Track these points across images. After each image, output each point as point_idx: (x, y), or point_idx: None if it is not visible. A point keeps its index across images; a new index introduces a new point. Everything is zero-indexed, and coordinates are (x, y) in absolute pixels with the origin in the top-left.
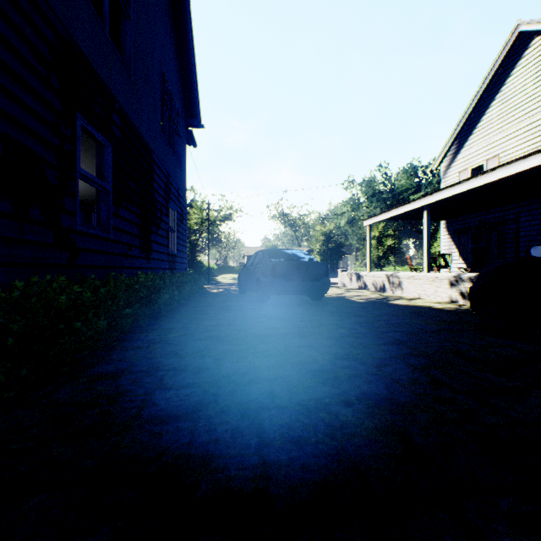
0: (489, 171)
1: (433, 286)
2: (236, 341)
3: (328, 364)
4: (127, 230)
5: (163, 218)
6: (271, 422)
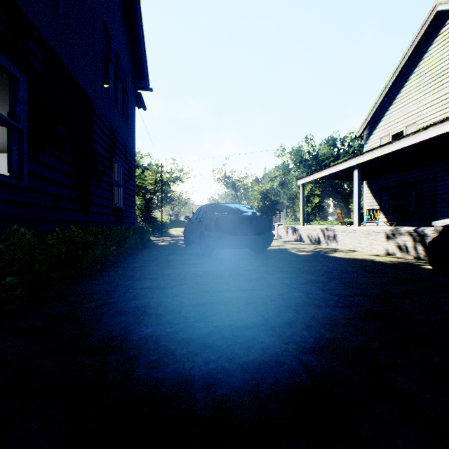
0: (421, 130)
1: (368, 239)
2: (166, 316)
3: (298, 369)
4: (53, 179)
5: (106, 171)
6: None
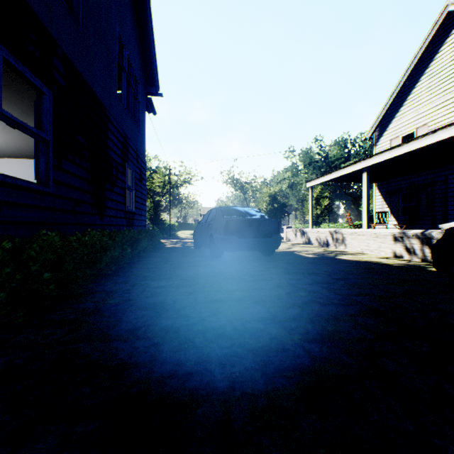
0: (429, 133)
1: (376, 242)
2: (183, 311)
3: (301, 354)
4: (73, 185)
5: (120, 176)
6: None
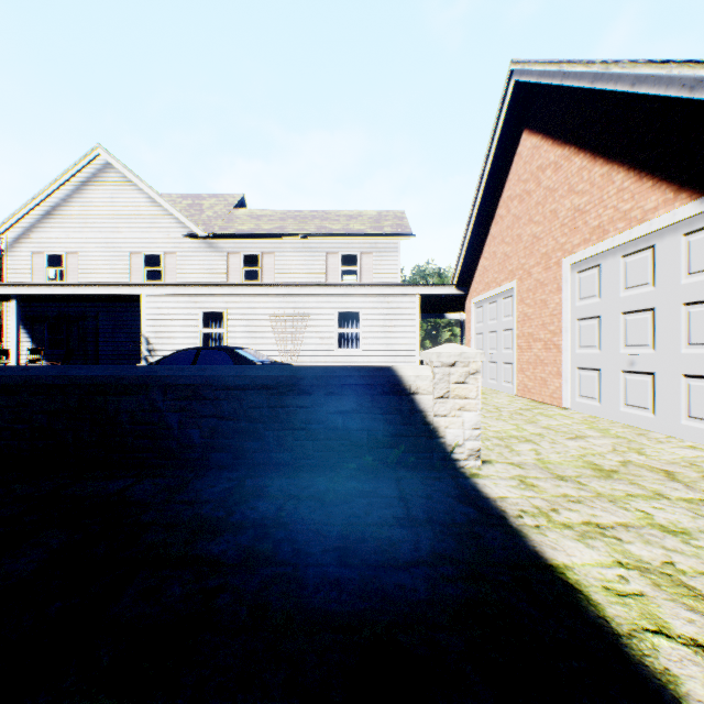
0: (94, 285)
1: None
2: None
3: None
4: None
5: None
6: None
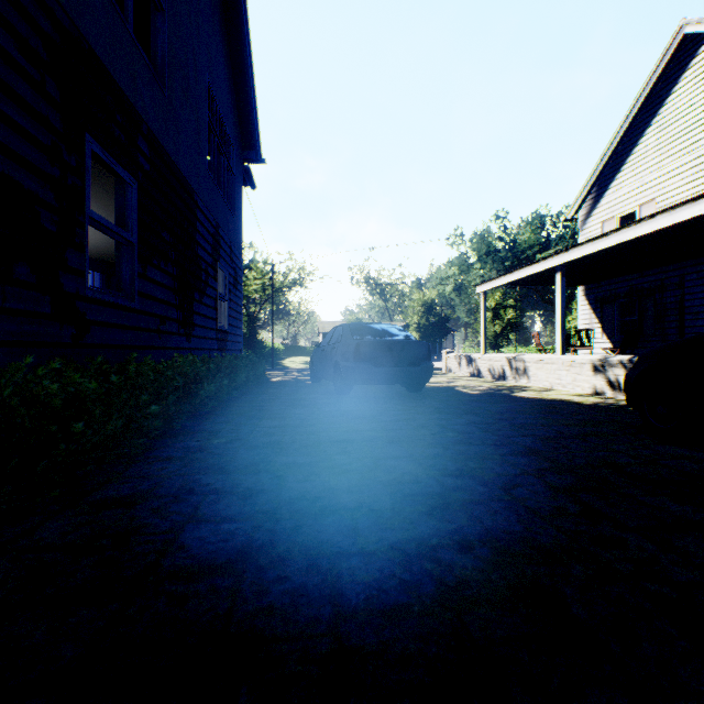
0: (646, 218)
1: (570, 373)
2: (305, 450)
3: (434, 485)
4: (158, 297)
5: (210, 282)
6: (353, 578)
